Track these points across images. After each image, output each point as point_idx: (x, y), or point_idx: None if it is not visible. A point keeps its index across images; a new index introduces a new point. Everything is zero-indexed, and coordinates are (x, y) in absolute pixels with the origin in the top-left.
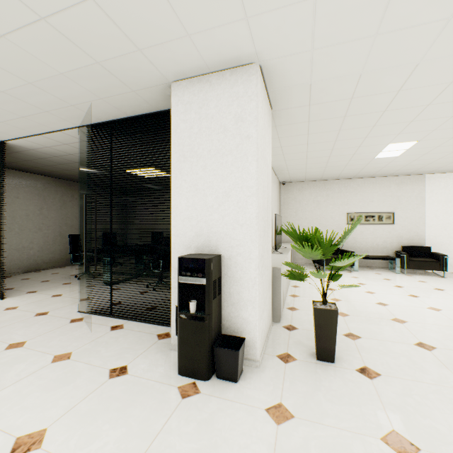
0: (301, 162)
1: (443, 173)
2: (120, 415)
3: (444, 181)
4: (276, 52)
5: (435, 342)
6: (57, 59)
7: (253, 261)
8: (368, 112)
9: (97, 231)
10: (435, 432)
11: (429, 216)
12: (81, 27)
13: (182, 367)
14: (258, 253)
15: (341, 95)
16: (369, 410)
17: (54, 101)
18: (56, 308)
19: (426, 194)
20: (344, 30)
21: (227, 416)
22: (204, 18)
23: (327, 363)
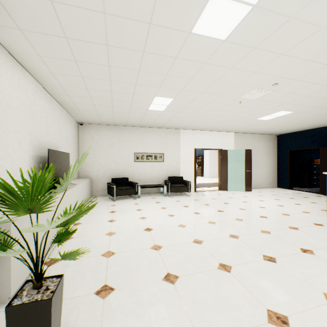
0: (88, 101)
1: (189, 129)
2: None
3: (190, 135)
4: None
5: (179, 267)
6: None
7: None
8: (129, 48)
9: None
10: None
11: (182, 157)
12: None
13: None
14: None
15: (89, 0)
16: None
17: None
18: None
19: (181, 142)
20: None
21: None
22: None
23: None
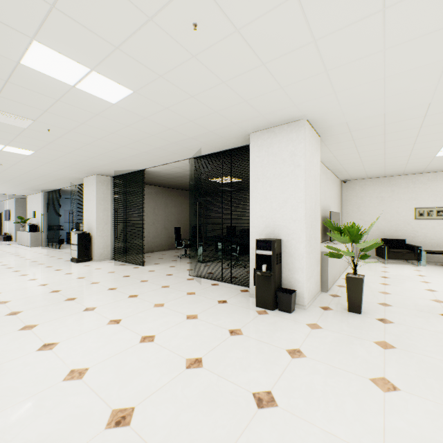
0: (357, 164)
1: None
2: (228, 315)
3: None
4: (316, 113)
5: None
6: (191, 133)
7: (301, 243)
8: (405, 130)
9: (186, 225)
10: (413, 345)
11: None
12: (207, 121)
13: (258, 302)
14: (305, 238)
15: (374, 124)
16: (373, 333)
17: (181, 148)
18: (176, 273)
19: None
20: (359, 99)
21: (283, 323)
22: (271, 109)
23: (355, 313)
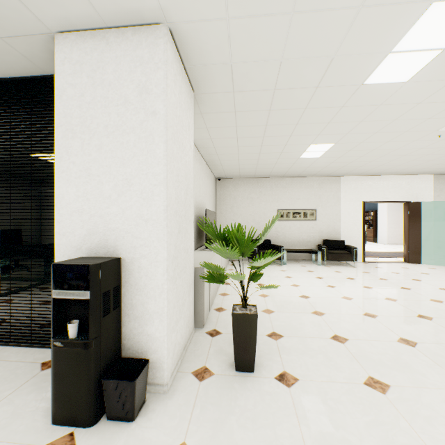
0: (234, 157)
1: (354, 175)
2: None
3: (355, 183)
4: (186, 12)
5: (348, 333)
6: None
7: (160, 264)
8: (291, 108)
9: None
10: None
11: (343, 214)
12: None
13: (56, 413)
14: (167, 255)
15: (264, 85)
16: (283, 431)
17: None
18: None
19: (341, 194)
20: None
21: None
22: None
23: (246, 373)
